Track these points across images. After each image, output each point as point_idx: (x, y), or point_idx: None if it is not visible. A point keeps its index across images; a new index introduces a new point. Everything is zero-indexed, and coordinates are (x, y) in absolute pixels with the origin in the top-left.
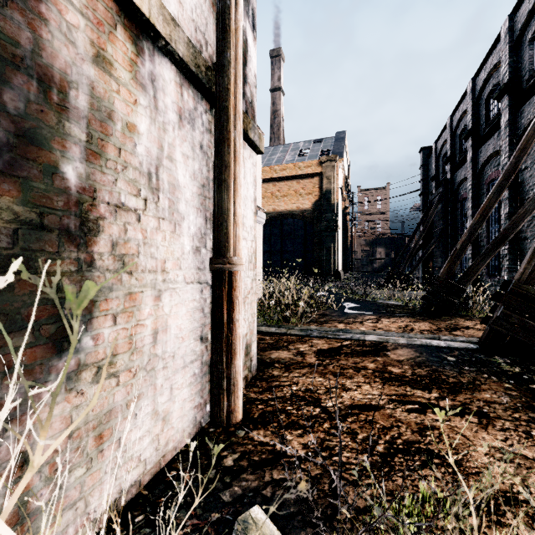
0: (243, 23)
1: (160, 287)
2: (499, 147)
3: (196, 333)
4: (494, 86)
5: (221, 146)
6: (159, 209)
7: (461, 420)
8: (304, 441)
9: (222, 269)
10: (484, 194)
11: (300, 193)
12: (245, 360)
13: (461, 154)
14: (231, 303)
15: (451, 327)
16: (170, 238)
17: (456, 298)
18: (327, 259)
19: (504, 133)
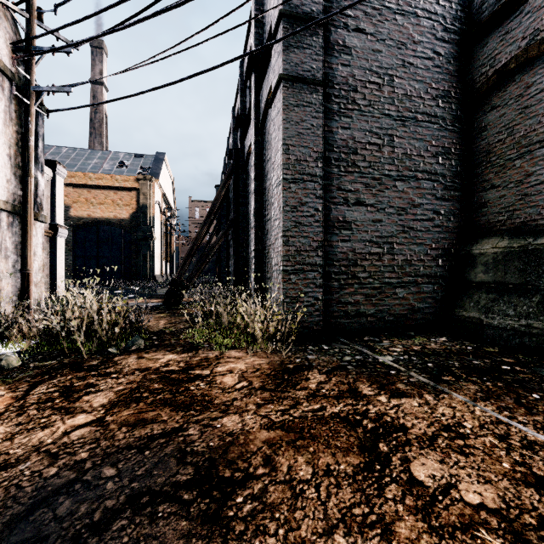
0: (36, 174)
1: (2, 277)
2: None
3: (14, 293)
4: None
5: (25, 235)
6: (2, 255)
7: None
8: None
9: (25, 272)
10: None
11: (118, 203)
12: (37, 309)
13: None
14: (29, 283)
15: None
16: (5, 263)
17: None
18: (143, 265)
19: None
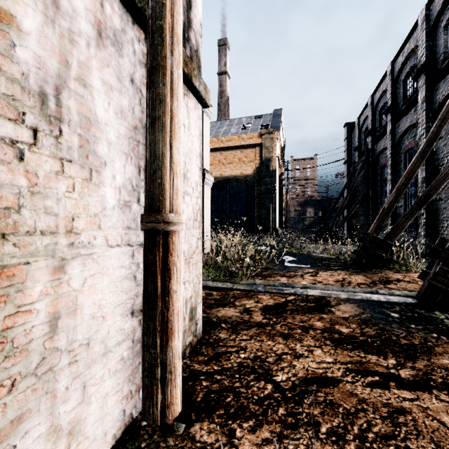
0: None
1: (63, 254)
2: (416, 120)
3: (124, 308)
4: (411, 68)
5: (155, 75)
6: (61, 147)
7: (430, 397)
8: (257, 440)
9: (155, 229)
10: (402, 161)
11: (243, 161)
12: (189, 325)
13: (380, 127)
14: (166, 271)
15: (384, 280)
16: (83, 188)
17: (385, 253)
18: (266, 217)
19: (421, 108)
